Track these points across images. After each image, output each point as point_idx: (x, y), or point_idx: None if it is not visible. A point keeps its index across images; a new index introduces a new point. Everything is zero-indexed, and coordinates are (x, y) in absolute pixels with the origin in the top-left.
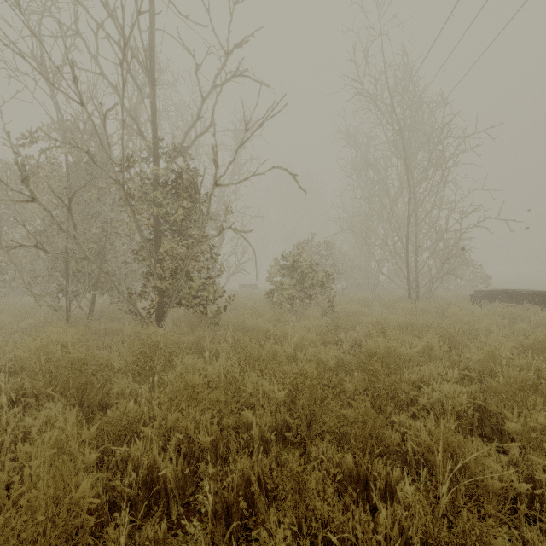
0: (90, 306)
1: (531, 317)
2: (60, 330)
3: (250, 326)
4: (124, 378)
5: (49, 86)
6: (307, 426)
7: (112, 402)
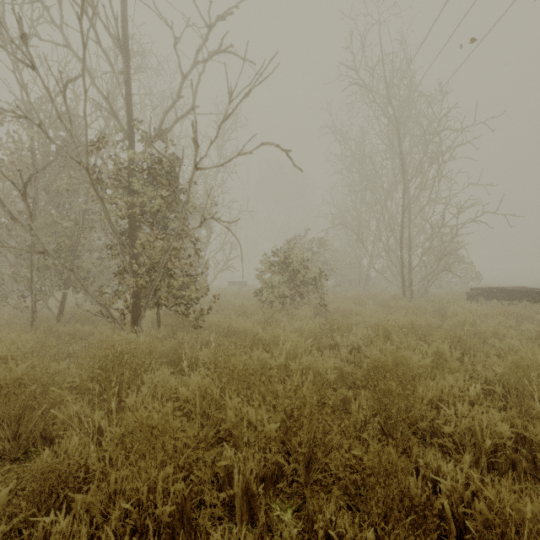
0: (60, 307)
1: (532, 316)
2: (13, 337)
3: (236, 329)
4: (79, 399)
5: (10, 59)
6: (305, 467)
7: (57, 433)
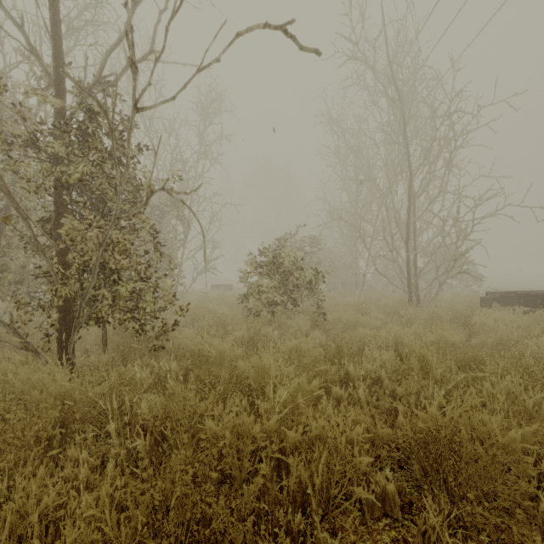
0: None
1: None
2: None
3: (209, 353)
4: None
5: None
6: None
7: None
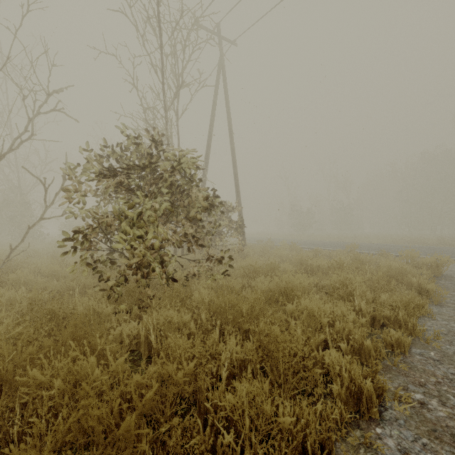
0: None
1: None
2: None
3: None
4: None
5: None
6: None
7: None
